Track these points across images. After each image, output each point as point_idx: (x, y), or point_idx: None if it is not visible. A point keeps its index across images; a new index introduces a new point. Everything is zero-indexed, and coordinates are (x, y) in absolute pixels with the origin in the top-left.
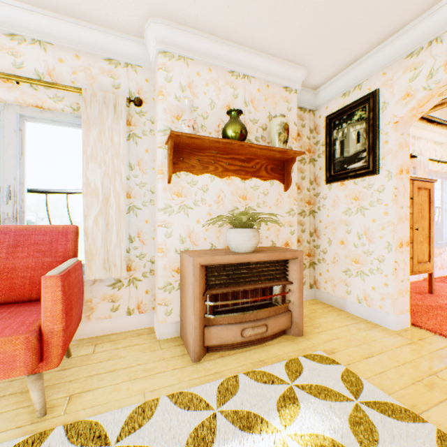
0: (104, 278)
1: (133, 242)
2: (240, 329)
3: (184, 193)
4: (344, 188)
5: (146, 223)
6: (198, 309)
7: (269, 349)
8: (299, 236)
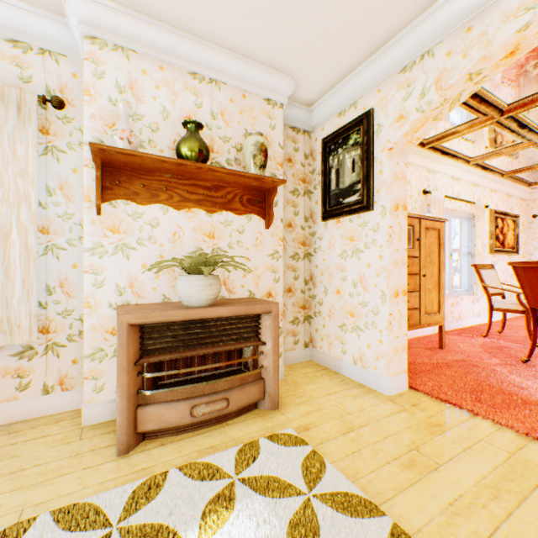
0: (1, 345)
1: (53, 293)
2: (189, 406)
3: (123, 228)
4: (340, 226)
5: (73, 269)
6: (126, 384)
7: (229, 430)
8: (291, 284)
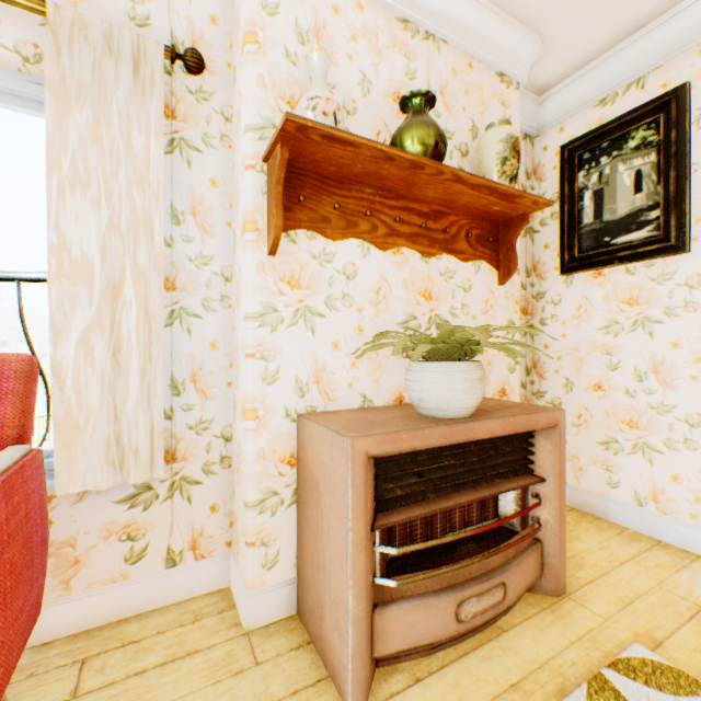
0: (107, 487)
1: (181, 393)
2: (454, 603)
3: (306, 279)
4: (603, 281)
5: (211, 350)
6: (363, 571)
7: (515, 643)
8: None
